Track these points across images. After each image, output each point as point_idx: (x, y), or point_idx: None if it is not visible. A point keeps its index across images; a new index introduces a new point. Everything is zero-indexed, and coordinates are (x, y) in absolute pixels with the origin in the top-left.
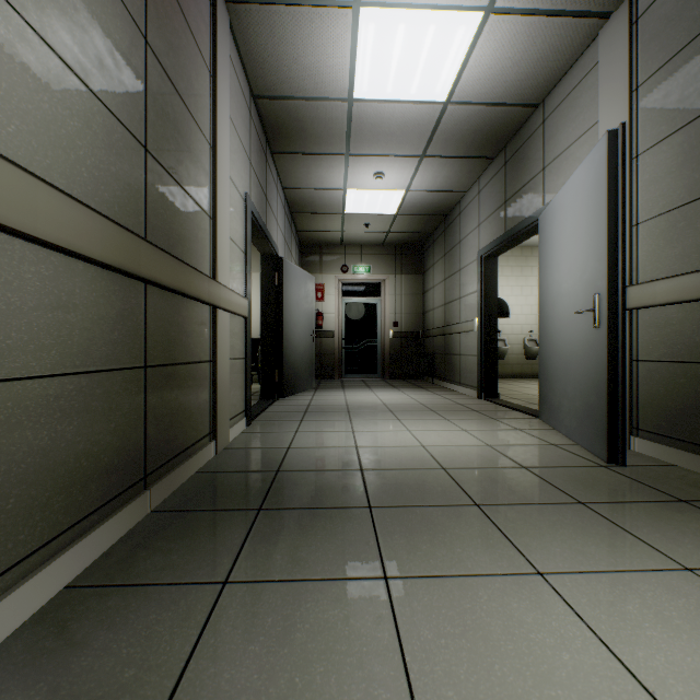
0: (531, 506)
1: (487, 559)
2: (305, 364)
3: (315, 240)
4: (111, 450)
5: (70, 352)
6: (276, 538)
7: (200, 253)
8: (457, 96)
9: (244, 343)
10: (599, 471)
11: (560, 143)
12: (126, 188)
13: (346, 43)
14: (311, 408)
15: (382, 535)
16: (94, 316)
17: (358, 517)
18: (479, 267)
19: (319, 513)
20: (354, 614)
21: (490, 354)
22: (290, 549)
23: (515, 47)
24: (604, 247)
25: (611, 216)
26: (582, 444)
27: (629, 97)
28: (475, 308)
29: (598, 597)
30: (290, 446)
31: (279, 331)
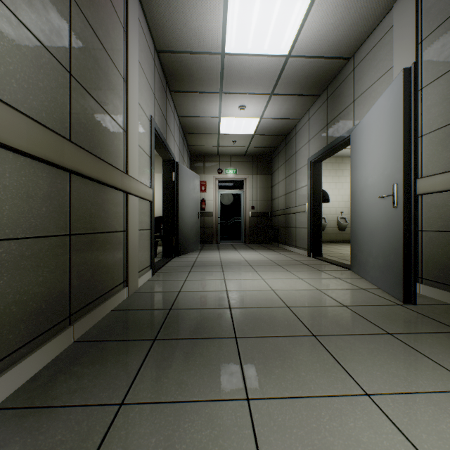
0: (353, 337)
1: (325, 382)
2: (193, 234)
3: (200, 152)
4: (39, 297)
5: (0, 223)
6: (164, 364)
7: (116, 154)
8: (295, 51)
9: (150, 219)
10: (398, 309)
11: (365, 83)
12: (52, 100)
13: (219, 12)
14: (196, 263)
15: (245, 361)
16: (23, 195)
17: (227, 346)
18: (309, 169)
19: (198, 342)
20: (223, 434)
21: (316, 227)
22: (175, 373)
23: (336, 16)
24: (401, 151)
25: (406, 128)
26: (383, 289)
27: (416, 48)
28: (306, 196)
29: (417, 417)
30: (180, 290)
31: (175, 212)
